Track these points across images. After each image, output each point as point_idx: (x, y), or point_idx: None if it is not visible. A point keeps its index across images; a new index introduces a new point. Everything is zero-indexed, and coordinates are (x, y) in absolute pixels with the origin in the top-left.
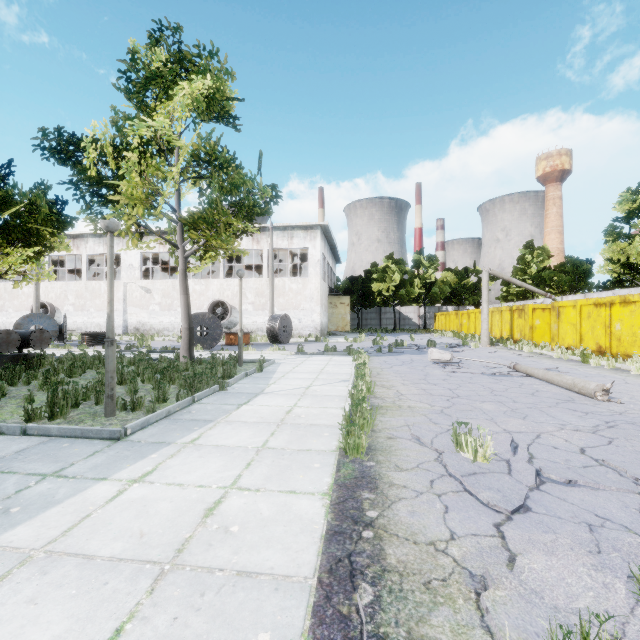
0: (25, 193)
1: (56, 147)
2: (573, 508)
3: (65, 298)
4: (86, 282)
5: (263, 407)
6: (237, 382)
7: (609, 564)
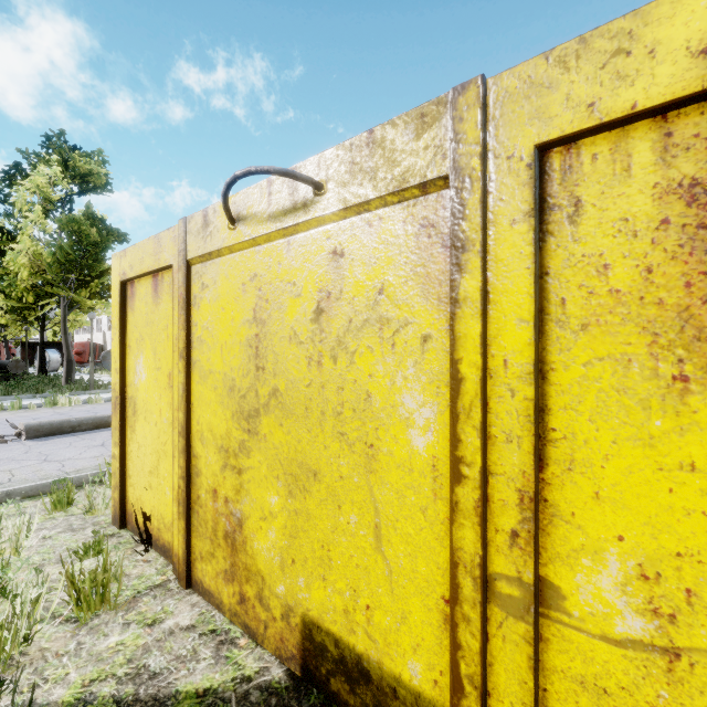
0: None
1: None
2: None
3: None
4: None
5: None
6: (5, 400)
7: None
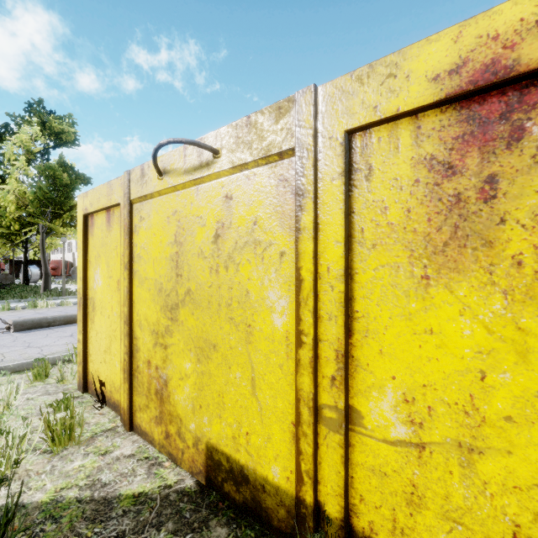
0: None
1: None
2: None
3: None
4: None
5: None
6: None
7: None
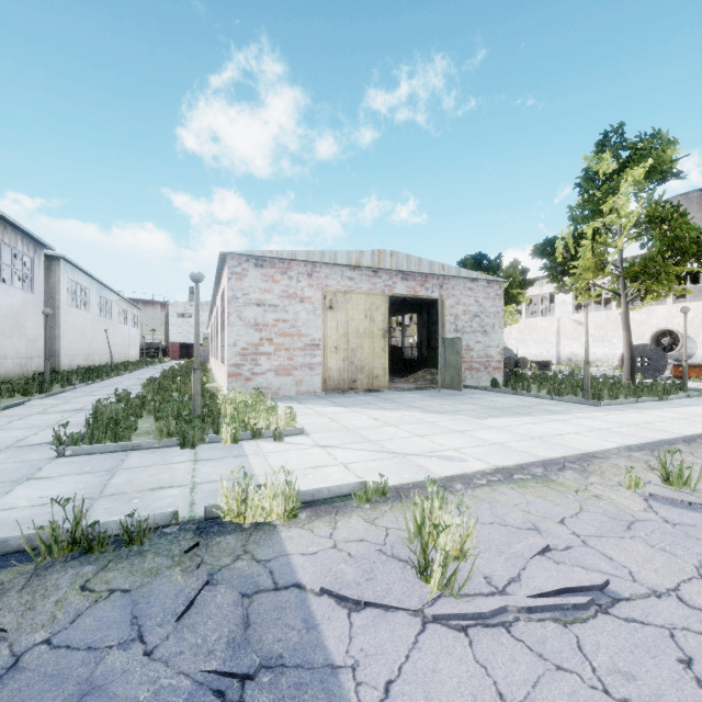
0: (506, 271)
1: (540, 252)
2: None
3: (509, 334)
4: (525, 320)
5: (693, 410)
6: (676, 399)
7: None
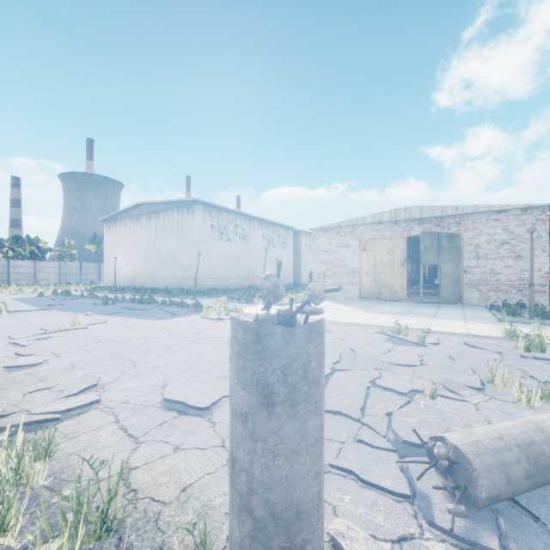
0: None
1: None
2: (476, 352)
3: None
4: None
5: None
6: None
7: (435, 341)
